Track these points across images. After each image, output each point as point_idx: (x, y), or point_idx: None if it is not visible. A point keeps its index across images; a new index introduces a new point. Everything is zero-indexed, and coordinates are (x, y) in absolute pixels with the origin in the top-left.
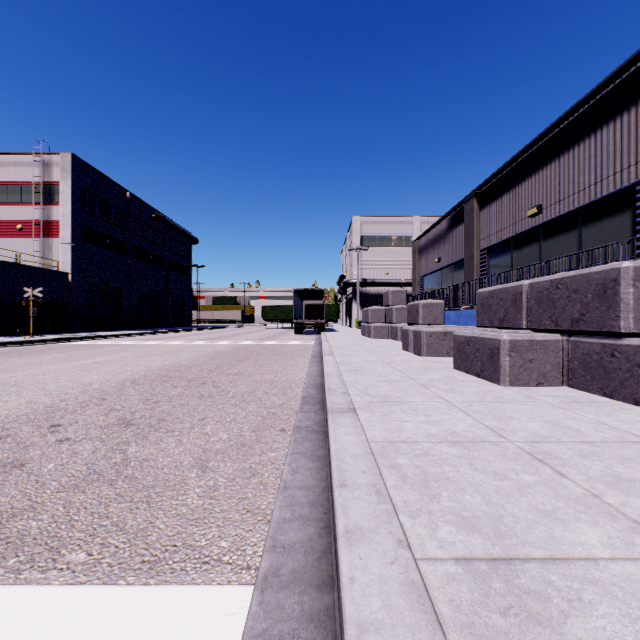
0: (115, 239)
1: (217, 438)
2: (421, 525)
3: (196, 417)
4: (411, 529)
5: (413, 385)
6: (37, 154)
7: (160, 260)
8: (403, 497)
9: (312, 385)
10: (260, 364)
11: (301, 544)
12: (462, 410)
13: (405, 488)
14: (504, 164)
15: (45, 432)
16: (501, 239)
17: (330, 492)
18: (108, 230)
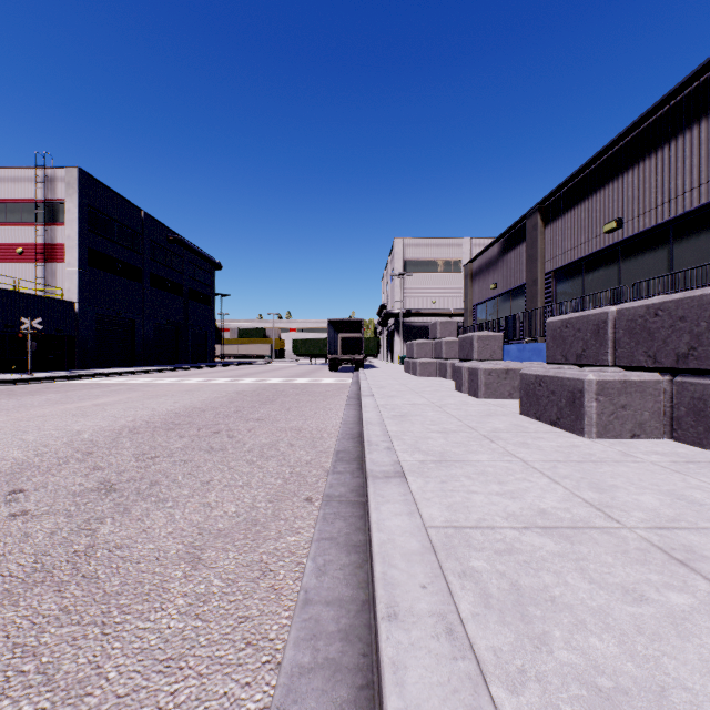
0: (128, 264)
1: (221, 512)
2: None
3: (199, 479)
4: None
5: (474, 437)
6: (39, 168)
7: (179, 288)
8: (490, 640)
9: (348, 435)
10: (287, 407)
11: None
12: (545, 474)
13: (491, 620)
14: (575, 171)
15: None
16: (570, 260)
17: (372, 612)
18: (120, 254)
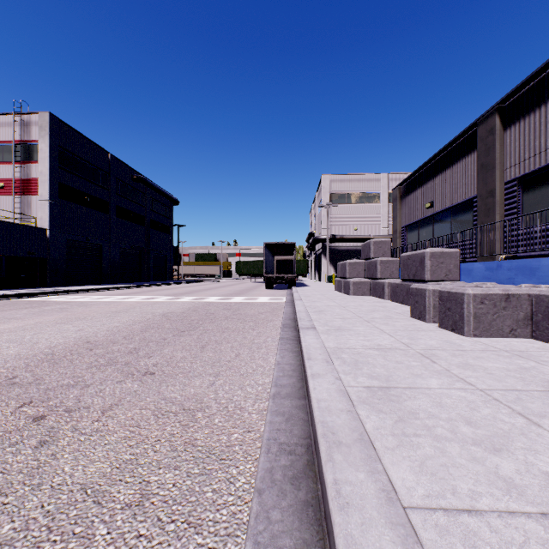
0: (96, 198)
1: None
2: None
3: None
4: None
5: None
6: (17, 114)
7: (142, 219)
8: None
9: (282, 457)
10: (204, 342)
11: None
12: None
13: None
14: None
15: None
16: None
17: None
18: (88, 189)
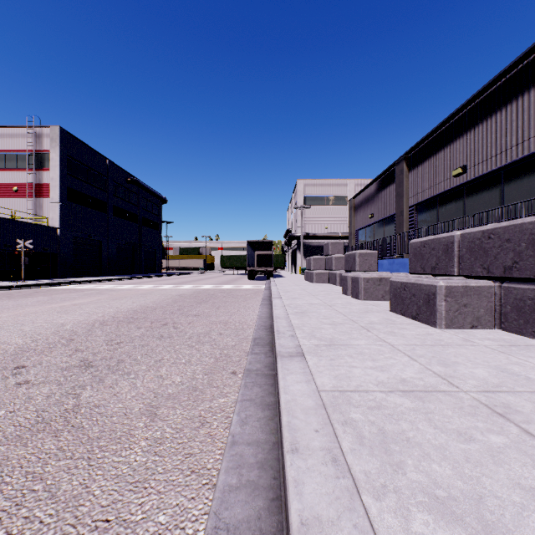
0: (96, 199)
1: (170, 381)
2: (390, 511)
3: (153, 358)
4: (379, 518)
5: (355, 328)
6: (30, 127)
7: (135, 217)
8: (363, 466)
9: (262, 326)
10: (217, 306)
11: (248, 524)
12: (406, 354)
13: (363, 453)
14: (431, 130)
15: (7, 374)
16: (428, 196)
17: (280, 449)
18: (90, 191)
